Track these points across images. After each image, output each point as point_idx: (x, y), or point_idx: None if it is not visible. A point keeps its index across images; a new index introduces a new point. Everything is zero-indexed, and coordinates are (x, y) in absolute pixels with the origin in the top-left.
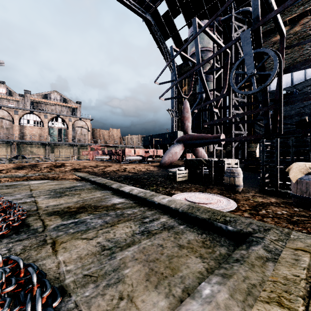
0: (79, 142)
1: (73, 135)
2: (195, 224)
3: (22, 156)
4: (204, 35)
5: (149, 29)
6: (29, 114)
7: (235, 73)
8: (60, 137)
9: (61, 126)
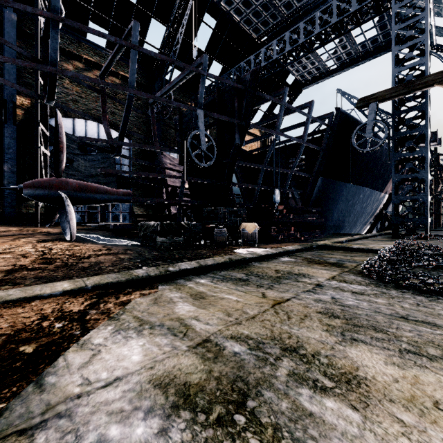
0: None
1: None
2: (310, 251)
3: None
4: None
5: None
6: None
7: (192, 141)
8: None
9: None
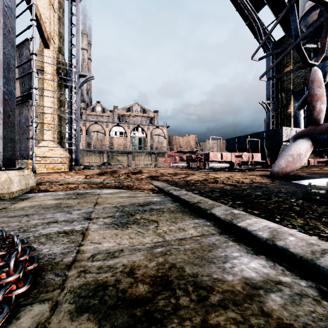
0: (157, 150)
1: (151, 144)
2: None
3: (108, 163)
4: None
5: (235, 5)
6: (116, 126)
7: None
8: (139, 145)
9: (141, 135)
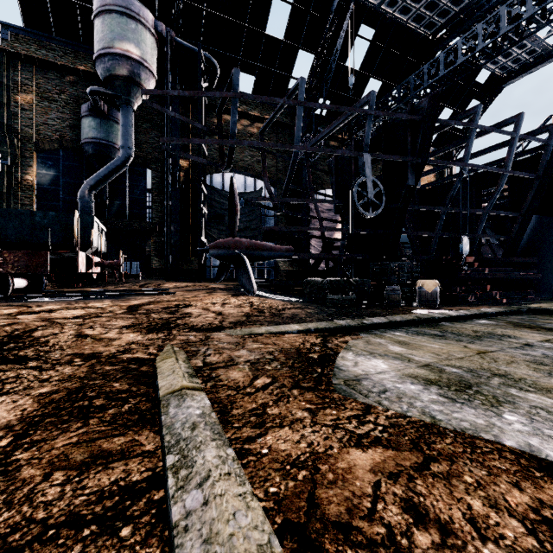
0: None
1: None
2: (517, 315)
3: None
4: (147, 38)
5: None
6: None
7: (358, 190)
8: None
9: None
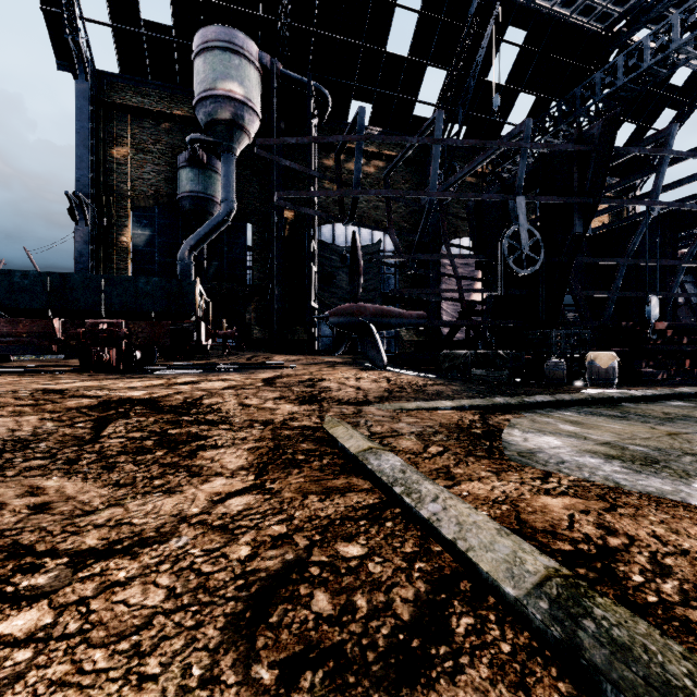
0: None
1: None
2: None
3: None
4: (251, 74)
5: None
6: None
7: (509, 241)
8: None
9: None
